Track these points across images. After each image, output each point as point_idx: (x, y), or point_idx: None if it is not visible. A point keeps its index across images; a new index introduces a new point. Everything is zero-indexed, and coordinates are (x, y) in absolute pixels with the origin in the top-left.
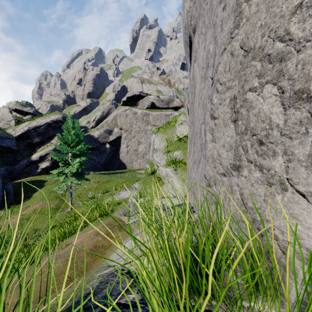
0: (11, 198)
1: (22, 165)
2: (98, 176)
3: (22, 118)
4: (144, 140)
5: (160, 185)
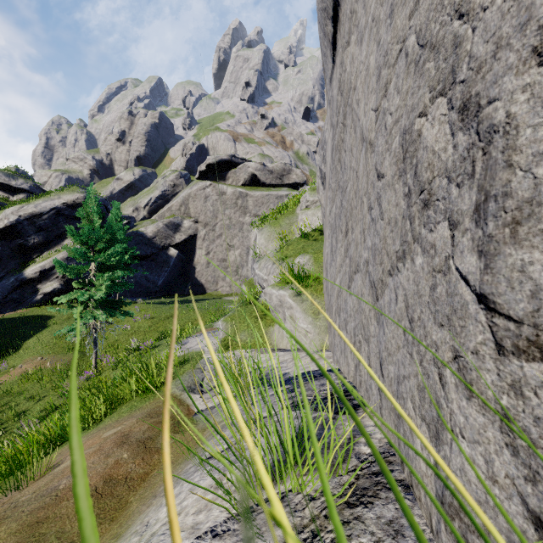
0: None
1: (5, 288)
2: (152, 307)
3: (8, 199)
4: (238, 241)
5: (268, 324)
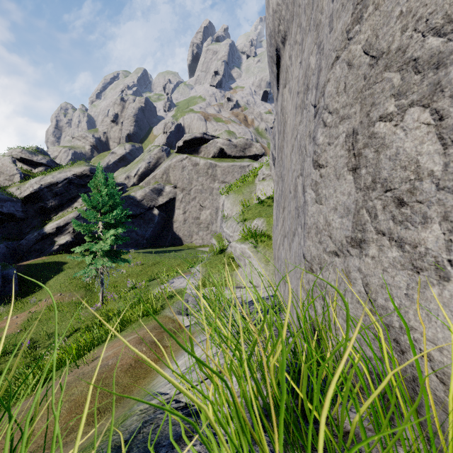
0: (15, 288)
1: (30, 240)
2: (141, 255)
3: (31, 171)
4: (209, 203)
5: (233, 269)
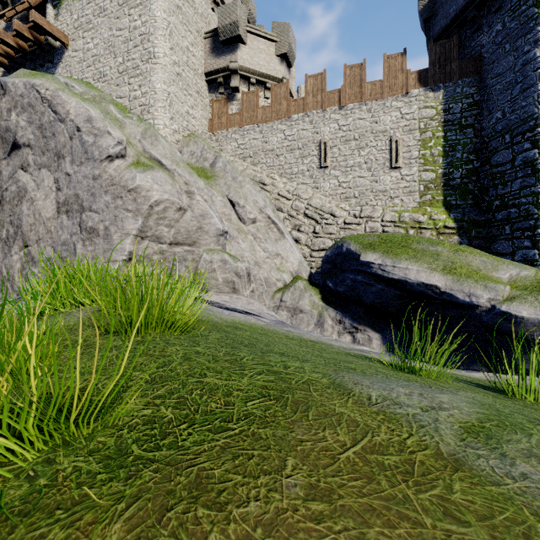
0: None
1: None
2: None
3: None
4: None
5: None
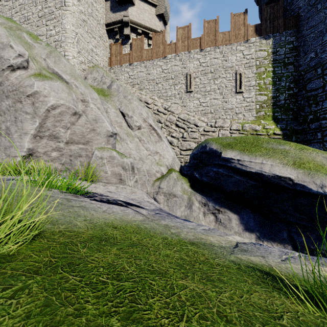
0: None
1: None
2: None
3: None
4: None
5: None
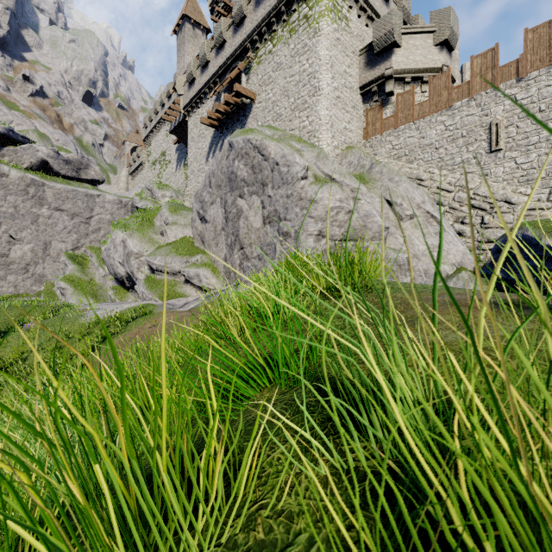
0: None
1: None
2: None
3: None
4: (31, 235)
5: (181, 287)
